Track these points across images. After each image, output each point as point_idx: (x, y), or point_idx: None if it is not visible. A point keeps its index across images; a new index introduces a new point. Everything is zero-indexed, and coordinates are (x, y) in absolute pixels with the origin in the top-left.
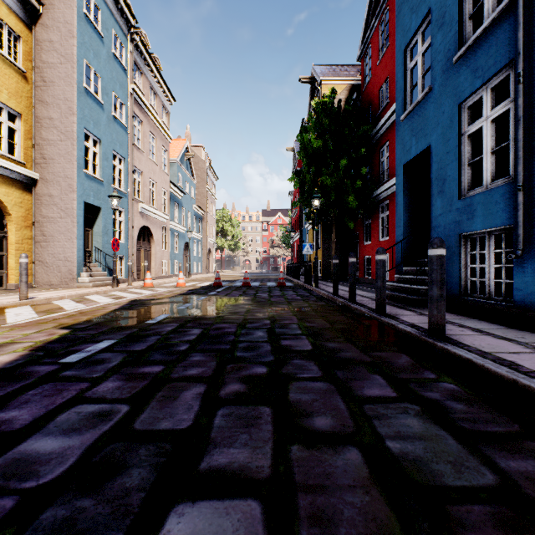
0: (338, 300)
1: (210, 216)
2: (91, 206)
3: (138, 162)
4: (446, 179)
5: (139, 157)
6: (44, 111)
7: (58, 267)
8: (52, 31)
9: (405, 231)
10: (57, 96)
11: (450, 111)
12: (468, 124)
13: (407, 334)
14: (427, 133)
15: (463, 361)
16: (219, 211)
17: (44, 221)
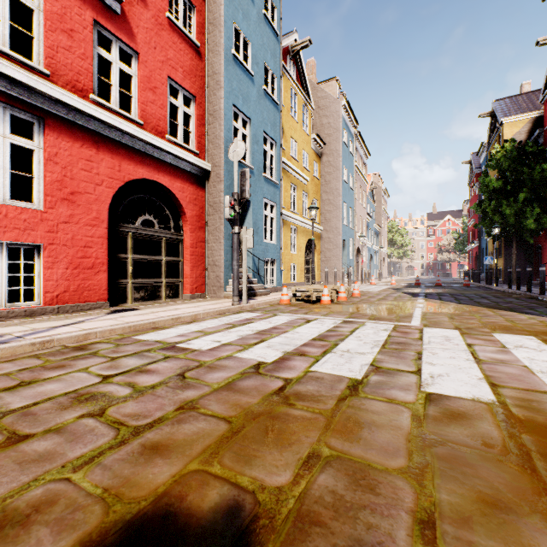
0: (509, 290)
1: (383, 230)
2: (342, 240)
3: (356, 208)
4: None
5: (356, 205)
6: (326, 196)
7: (332, 273)
8: (329, 156)
9: None
10: (332, 188)
11: None
12: None
13: (533, 296)
14: None
15: (542, 298)
16: (388, 224)
17: (326, 250)
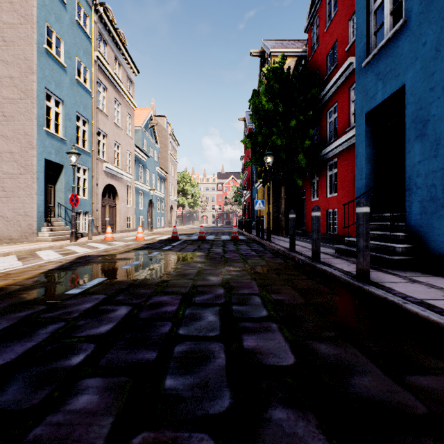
0: (297, 257)
1: (172, 177)
2: (53, 163)
3: (102, 125)
4: (429, 119)
5: (103, 120)
6: (5, 70)
7: (18, 222)
8: None
9: (368, 184)
10: (17, 56)
11: (436, 39)
12: None
13: (432, 324)
14: (399, 72)
15: None
16: (180, 174)
17: (5, 177)
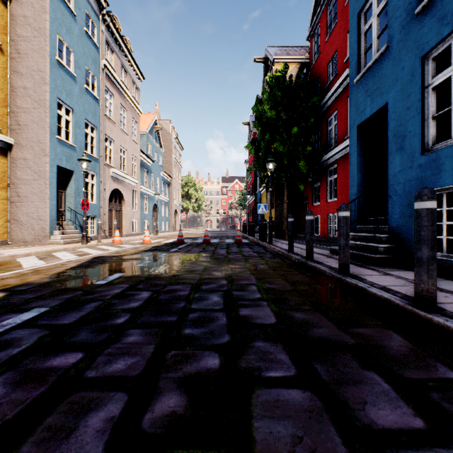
0: (294, 257)
1: (176, 181)
2: (64, 169)
3: (109, 131)
4: (406, 135)
5: (110, 127)
6: (19, 81)
7: (32, 226)
8: (26, 7)
9: (359, 191)
10: (31, 67)
11: (412, 65)
12: (432, 77)
13: (384, 301)
14: (384, 91)
15: None
16: (184, 178)
17: (19, 182)
